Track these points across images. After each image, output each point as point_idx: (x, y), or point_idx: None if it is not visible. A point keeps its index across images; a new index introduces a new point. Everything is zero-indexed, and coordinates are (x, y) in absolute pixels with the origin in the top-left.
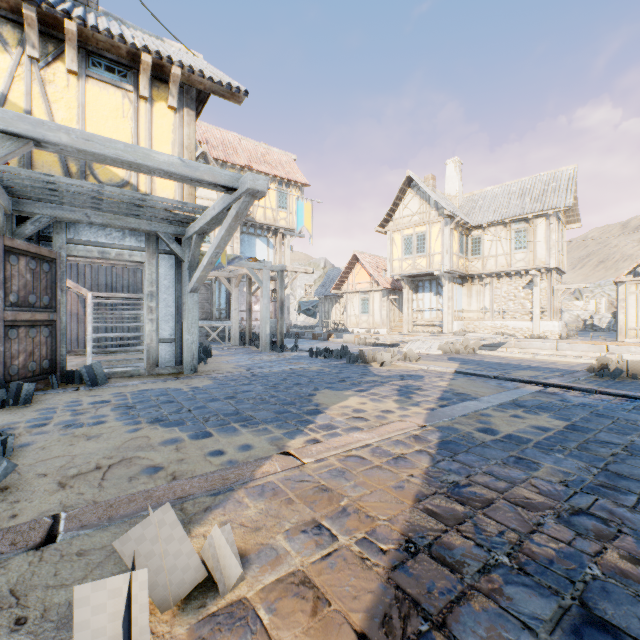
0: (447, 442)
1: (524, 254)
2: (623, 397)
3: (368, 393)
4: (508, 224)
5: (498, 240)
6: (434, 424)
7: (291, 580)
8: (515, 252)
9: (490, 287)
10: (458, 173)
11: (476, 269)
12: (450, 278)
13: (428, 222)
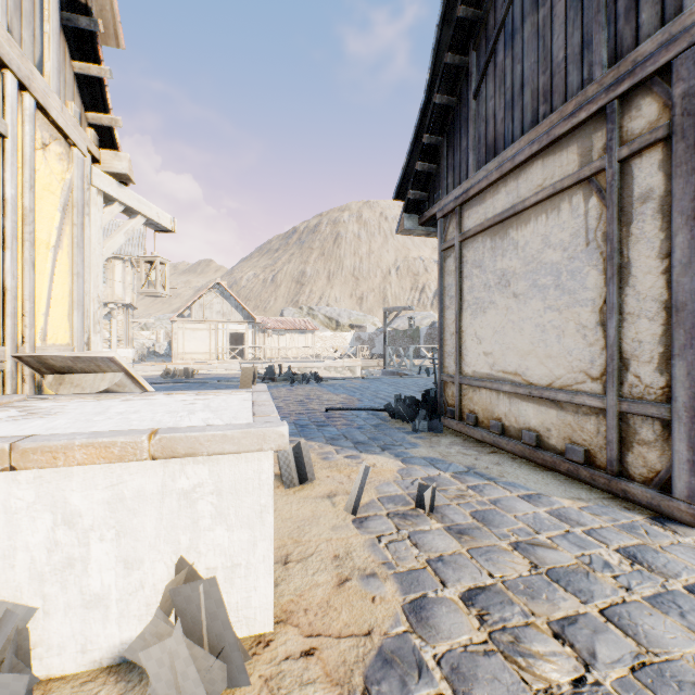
0: None
1: (104, 288)
2: (177, 383)
3: None
4: None
5: None
6: None
7: None
8: None
9: None
10: None
11: None
12: None
13: None
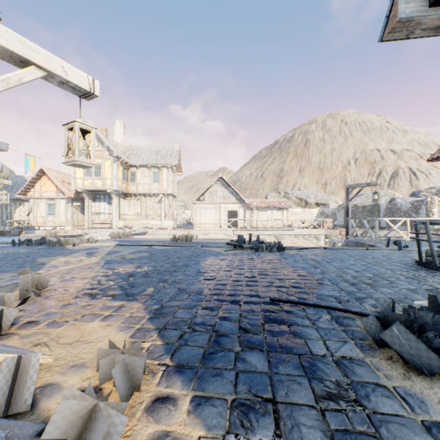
0: (108, 262)
1: (157, 185)
2: (173, 246)
3: (70, 256)
4: (150, 168)
5: (144, 176)
6: (104, 260)
7: (63, 285)
8: (153, 183)
9: (141, 201)
10: (123, 130)
11: (133, 190)
12: (118, 194)
13: (103, 157)
